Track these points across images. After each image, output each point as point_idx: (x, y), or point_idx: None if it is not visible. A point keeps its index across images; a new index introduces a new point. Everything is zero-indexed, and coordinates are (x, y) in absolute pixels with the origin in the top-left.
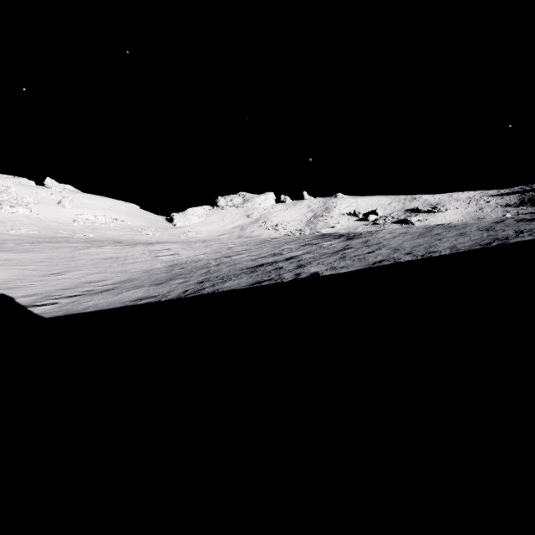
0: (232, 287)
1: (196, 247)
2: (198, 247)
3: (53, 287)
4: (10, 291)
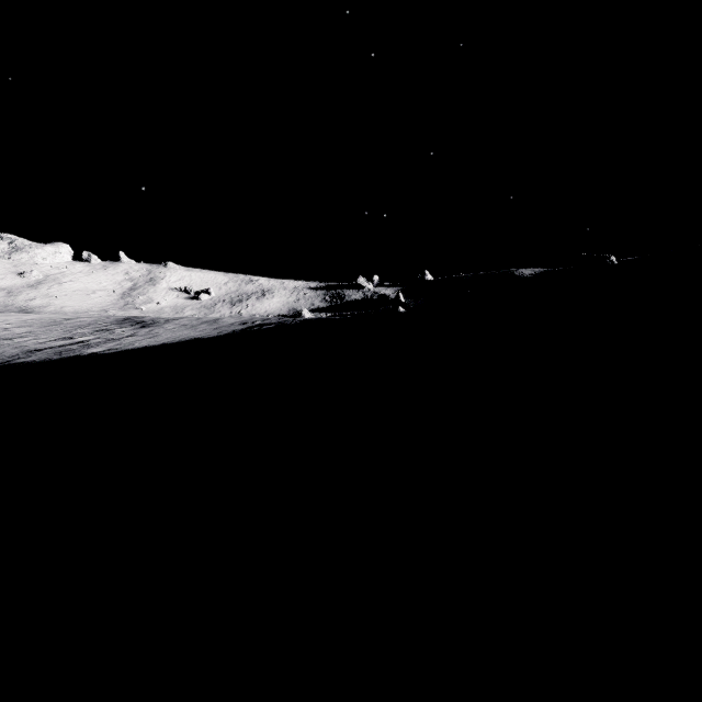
0: (28, 362)
1: None
2: None
3: None
4: None
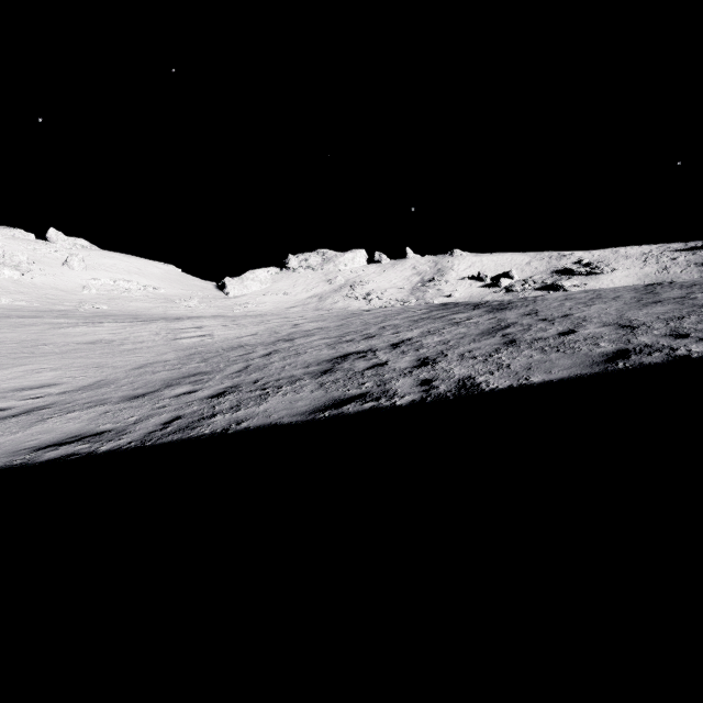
0: (273, 417)
1: (245, 323)
2: (247, 324)
3: None
4: None
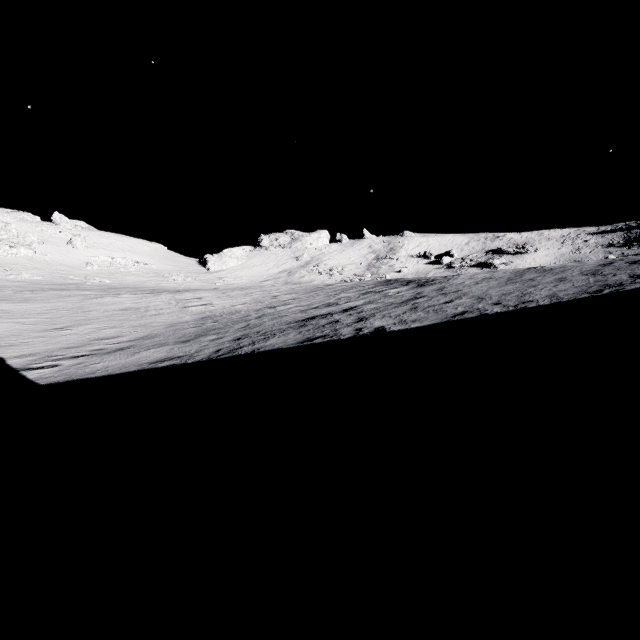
0: (277, 346)
1: (234, 295)
2: (236, 296)
3: (55, 346)
4: (1, 350)
